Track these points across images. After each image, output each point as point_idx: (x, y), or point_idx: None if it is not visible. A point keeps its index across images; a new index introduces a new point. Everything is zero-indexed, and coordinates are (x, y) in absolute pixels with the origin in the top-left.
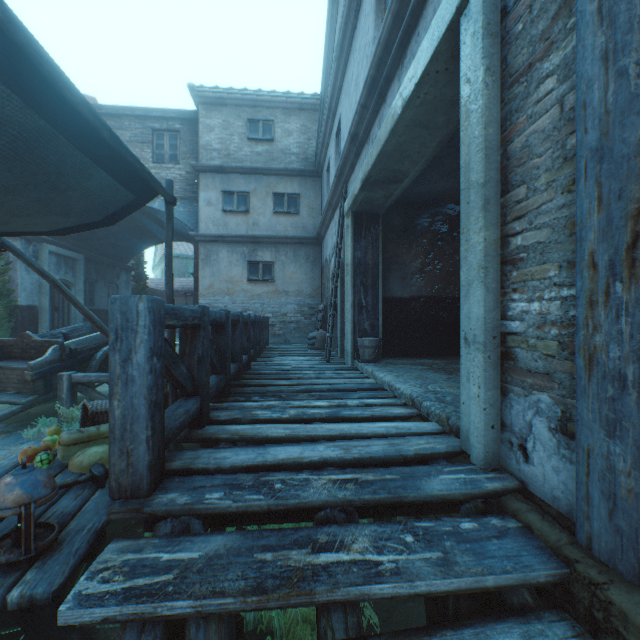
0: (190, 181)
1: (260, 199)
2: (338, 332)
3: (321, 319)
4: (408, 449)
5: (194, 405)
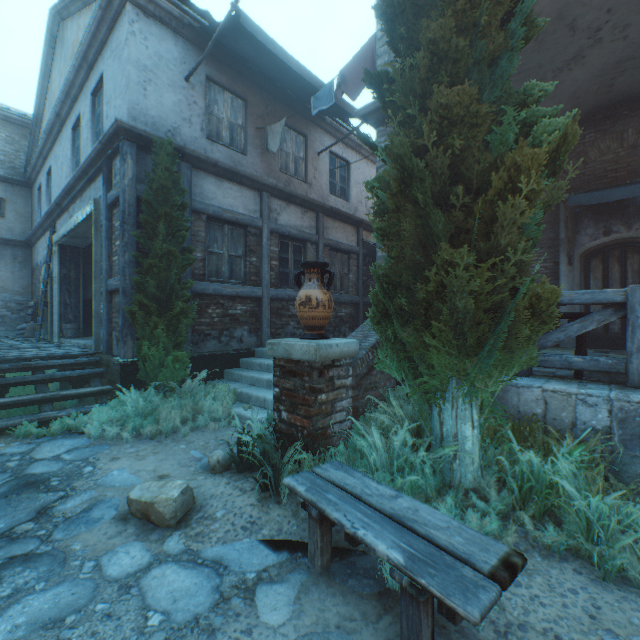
0: None
1: None
2: (49, 322)
3: (33, 314)
4: (72, 351)
5: None
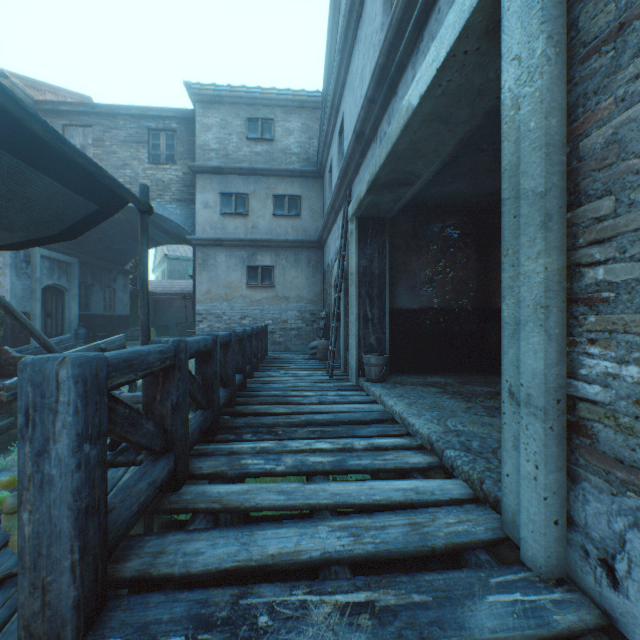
0: (187, 182)
1: (259, 201)
2: (341, 344)
3: (323, 327)
4: (436, 534)
5: (164, 469)
